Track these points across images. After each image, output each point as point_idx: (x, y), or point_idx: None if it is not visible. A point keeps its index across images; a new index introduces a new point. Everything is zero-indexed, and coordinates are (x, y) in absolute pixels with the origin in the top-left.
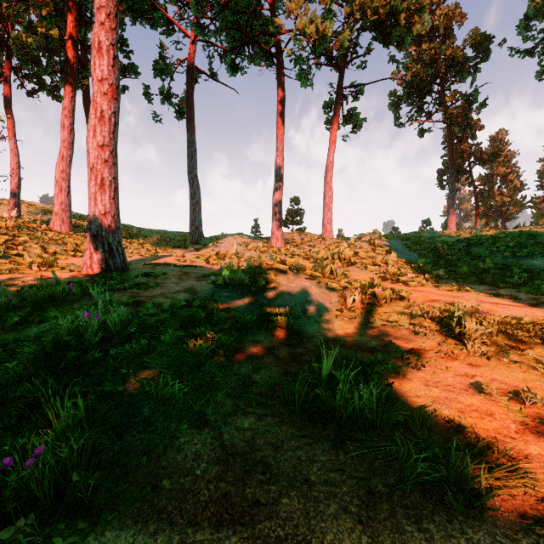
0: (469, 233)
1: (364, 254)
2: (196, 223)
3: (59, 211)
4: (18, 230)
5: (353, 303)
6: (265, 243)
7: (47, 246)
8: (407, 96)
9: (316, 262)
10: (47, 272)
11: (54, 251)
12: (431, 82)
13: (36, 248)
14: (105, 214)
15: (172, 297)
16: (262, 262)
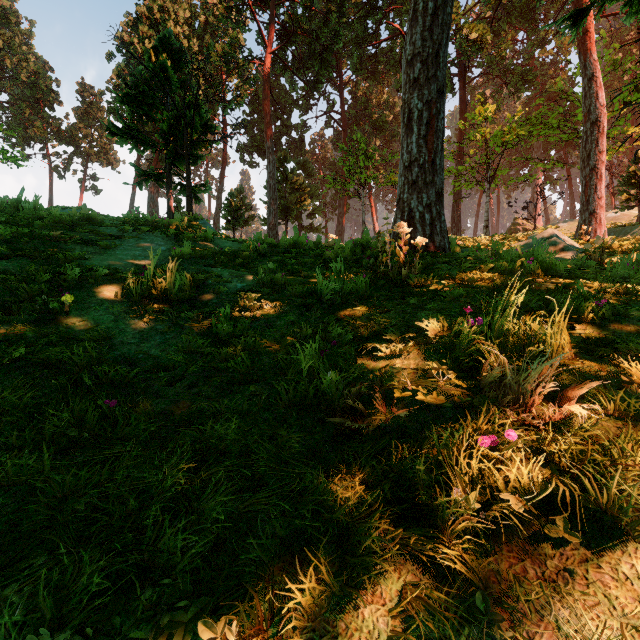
0: None
1: None
2: None
3: None
4: None
5: None
6: None
7: None
8: None
9: None
10: None
11: None
12: None
13: None
14: None
15: None
16: None
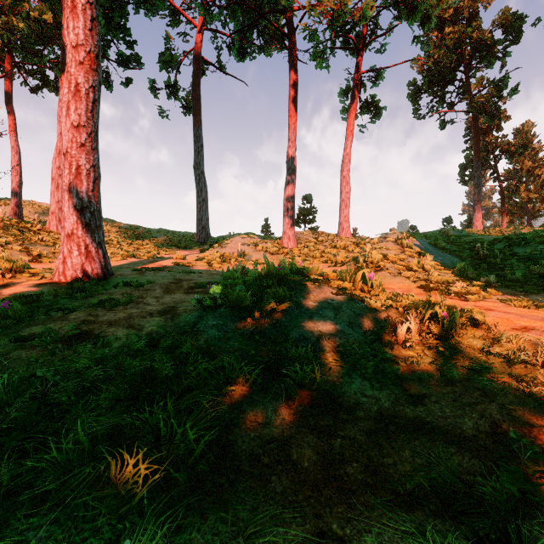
0: (500, 231)
1: (393, 256)
2: (203, 223)
3: (55, 210)
4: (3, 231)
5: (406, 333)
6: (276, 243)
7: (31, 248)
8: (428, 85)
9: (336, 265)
10: (12, 280)
11: (40, 253)
12: (454, 69)
13: (18, 250)
14: (82, 210)
15: (135, 326)
16: (270, 270)
